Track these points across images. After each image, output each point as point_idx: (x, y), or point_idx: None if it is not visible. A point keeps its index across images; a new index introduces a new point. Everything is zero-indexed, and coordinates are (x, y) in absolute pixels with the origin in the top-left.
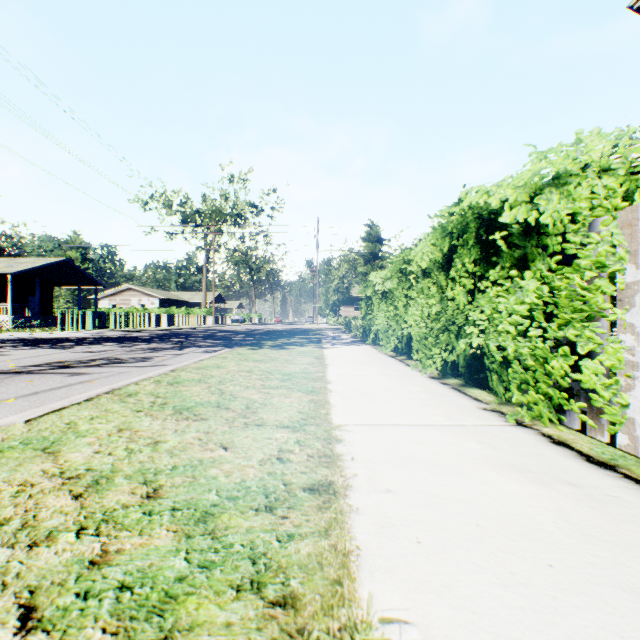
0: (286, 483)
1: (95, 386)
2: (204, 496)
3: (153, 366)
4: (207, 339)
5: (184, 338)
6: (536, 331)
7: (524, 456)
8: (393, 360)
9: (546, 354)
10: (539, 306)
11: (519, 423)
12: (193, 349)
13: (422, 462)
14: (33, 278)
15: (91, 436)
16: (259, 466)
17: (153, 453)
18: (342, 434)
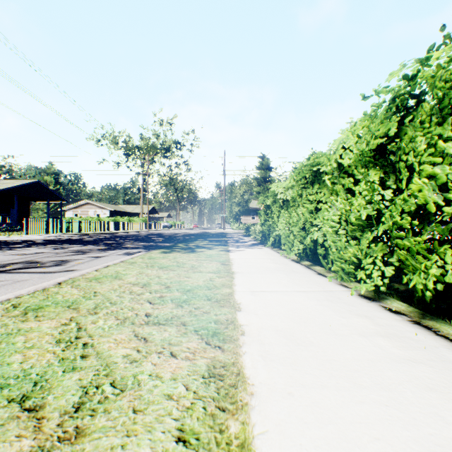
0: None
1: None
2: None
3: (60, 272)
4: (135, 241)
5: (117, 240)
6: None
7: None
8: (300, 266)
9: None
10: None
11: None
12: (116, 251)
13: None
14: (12, 195)
15: None
16: None
17: None
18: None
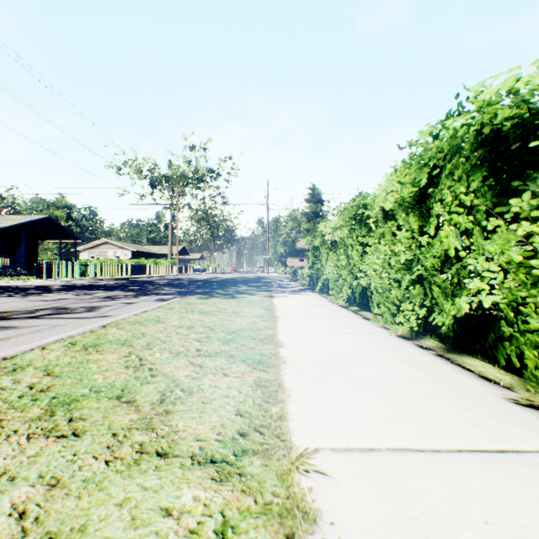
0: None
1: (7, 346)
2: None
3: (95, 317)
4: (166, 287)
5: (145, 286)
6: None
7: None
8: (346, 311)
9: None
10: None
11: None
12: (147, 297)
13: None
14: (19, 233)
15: None
16: None
17: None
18: (313, 488)
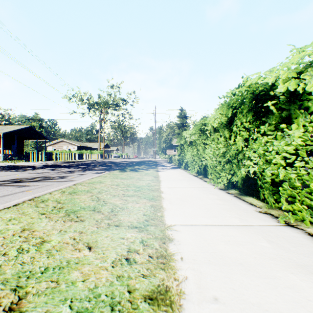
0: (130, 290)
1: (29, 194)
2: (58, 309)
3: (66, 181)
4: (99, 166)
5: (87, 165)
6: (300, 163)
7: (307, 256)
8: (196, 178)
9: (312, 179)
10: (303, 147)
11: (287, 224)
12: (90, 171)
13: (234, 263)
14: (14, 135)
15: (0, 236)
16: (111, 268)
17: (36, 253)
18: (172, 234)
